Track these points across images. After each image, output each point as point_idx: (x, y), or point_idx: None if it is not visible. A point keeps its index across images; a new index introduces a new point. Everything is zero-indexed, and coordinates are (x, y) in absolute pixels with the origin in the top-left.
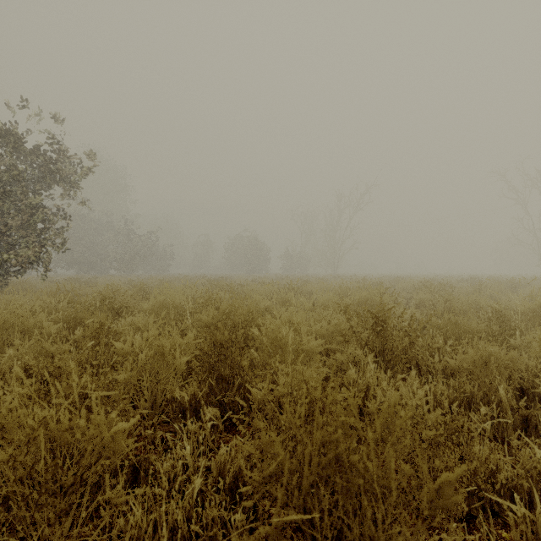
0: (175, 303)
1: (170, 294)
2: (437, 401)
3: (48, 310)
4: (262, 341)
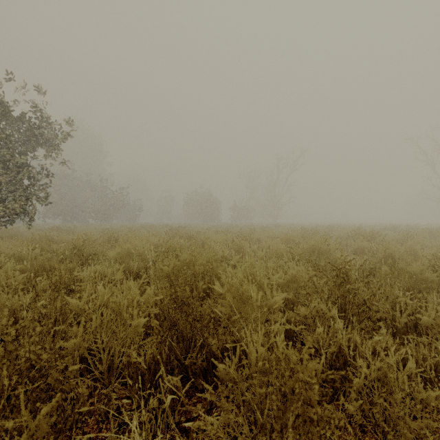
0: (139, 252)
1: (134, 243)
2: (419, 368)
3: (22, 258)
4: (223, 295)
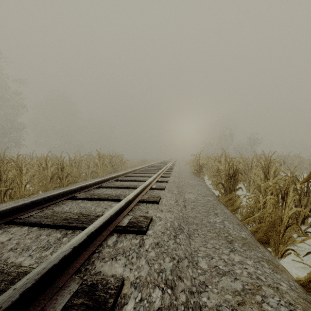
0: None
1: None
2: None
3: None
4: None
